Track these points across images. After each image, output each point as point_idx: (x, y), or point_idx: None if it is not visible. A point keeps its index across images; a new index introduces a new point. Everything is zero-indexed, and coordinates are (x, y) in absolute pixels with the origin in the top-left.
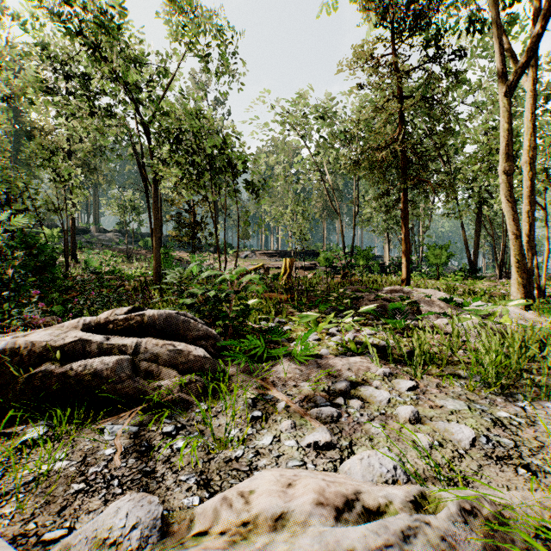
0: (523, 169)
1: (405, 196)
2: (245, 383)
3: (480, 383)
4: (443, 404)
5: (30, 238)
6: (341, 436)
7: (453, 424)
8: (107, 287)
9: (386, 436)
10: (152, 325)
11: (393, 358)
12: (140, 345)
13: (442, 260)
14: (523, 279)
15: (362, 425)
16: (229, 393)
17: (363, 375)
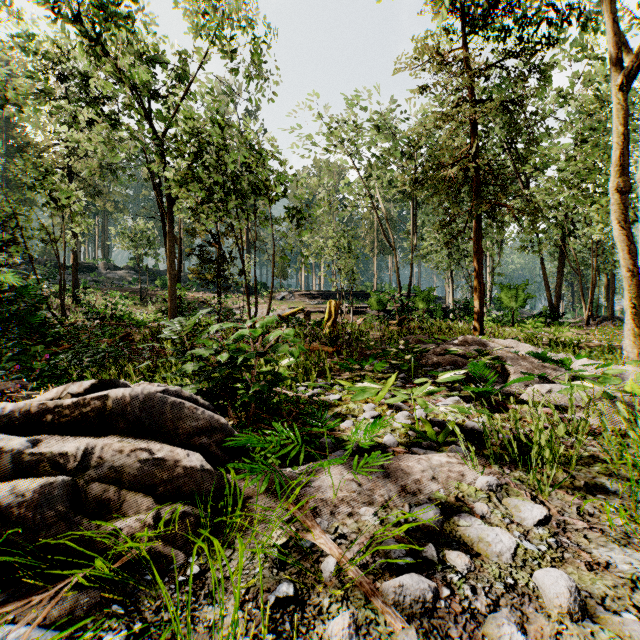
0: (638, 186)
1: (478, 225)
2: (269, 513)
3: None
4: (608, 558)
5: None
6: None
7: None
8: (110, 336)
9: None
10: (121, 413)
11: (496, 456)
12: (92, 453)
13: (519, 303)
14: None
15: (480, 622)
16: (241, 534)
17: (456, 489)
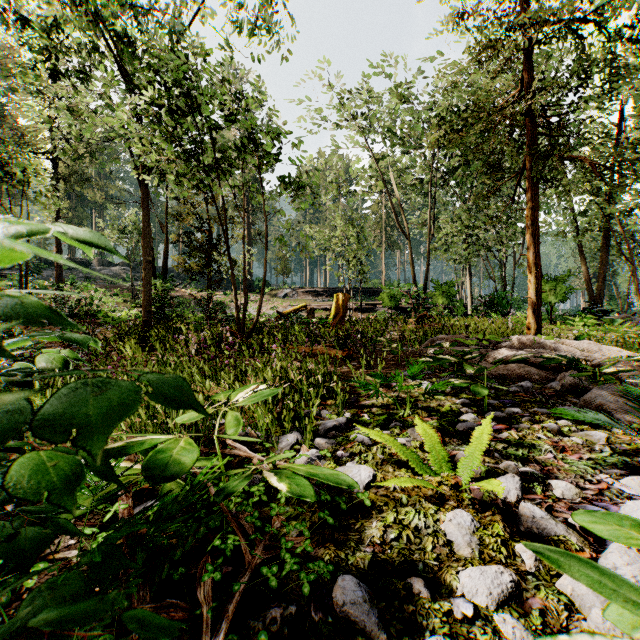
0: None
1: (533, 189)
2: None
3: None
4: None
5: None
6: None
7: None
8: None
9: None
10: None
11: None
12: None
13: (559, 297)
14: None
15: None
16: None
17: None
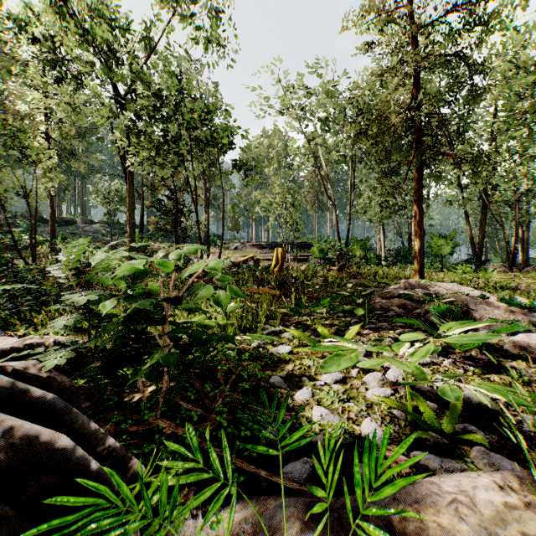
0: None
1: (418, 174)
2: None
3: None
4: None
5: None
6: None
7: None
8: None
9: None
10: None
11: None
12: None
13: (447, 251)
14: None
15: None
16: None
17: None
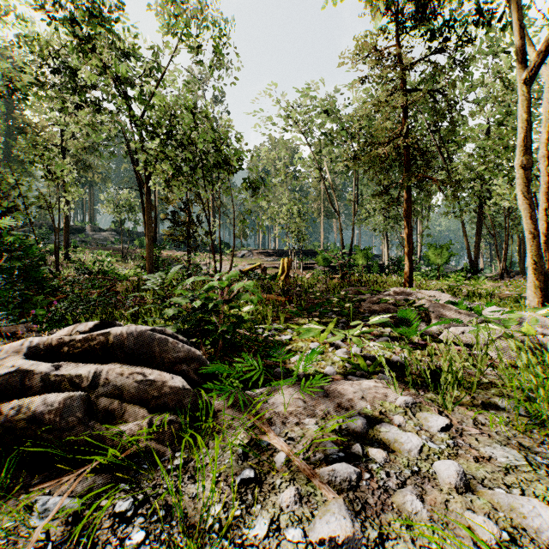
0: (538, 163)
1: (407, 194)
2: (235, 422)
3: (528, 419)
4: (491, 454)
5: (5, 237)
6: (365, 518)
7: (519, 497)
8: (98, 288)
9: (428, 518)
10: (120, 346)
11: (414, 381)
12: (100, 375)
13: (443, 260)
14: (541, 282)
15: (391, 495)
16: (213, 437)
17: (380, 406)
